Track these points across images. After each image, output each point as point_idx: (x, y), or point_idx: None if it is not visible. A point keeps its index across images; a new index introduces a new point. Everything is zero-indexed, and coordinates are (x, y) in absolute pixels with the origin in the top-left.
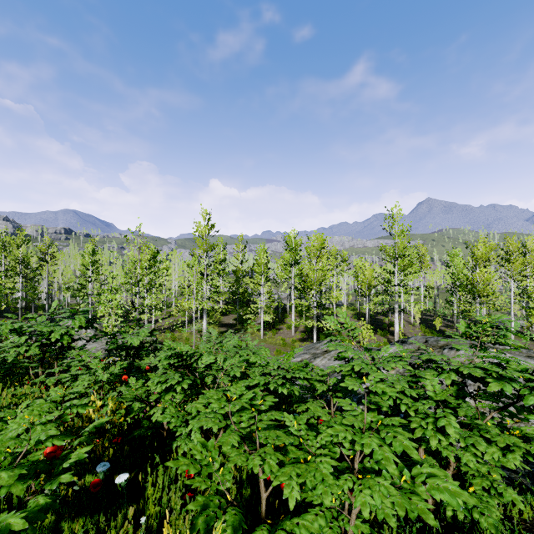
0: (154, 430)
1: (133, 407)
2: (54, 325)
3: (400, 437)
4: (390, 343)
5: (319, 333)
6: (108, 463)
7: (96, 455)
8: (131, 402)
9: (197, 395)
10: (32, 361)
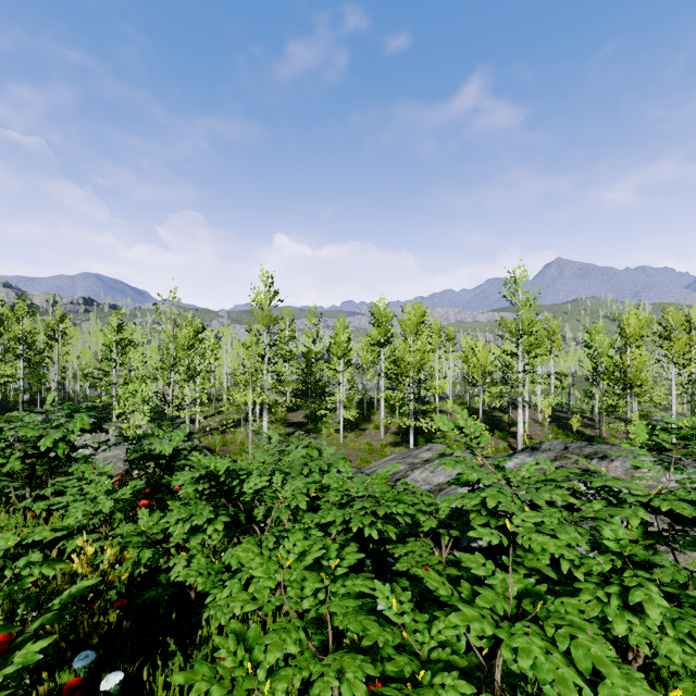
0: (176, 590)
1: (141, 558)
2: (49, 427)
3: (582, 638)
4: (511, 448)
5: (418, 435)
6: (94, 651)
7: (77, 636)
8: (138, 549)
9: (243, 533)
10: (23, 476)
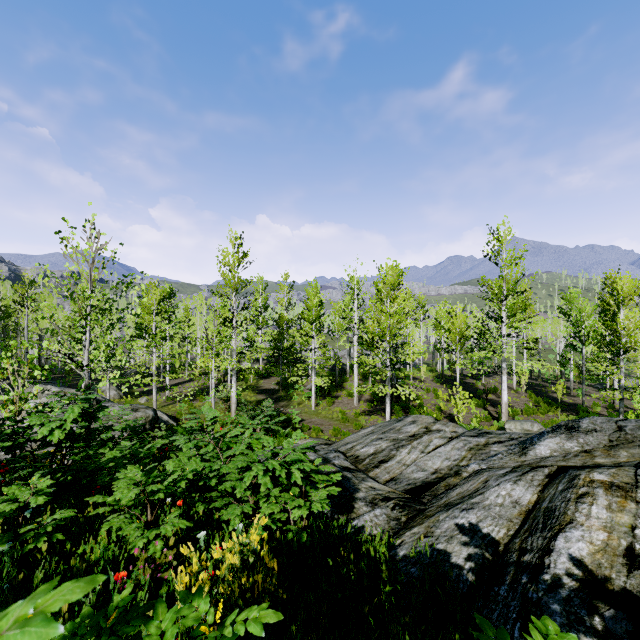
0: None
1: None
2: None
3: None
4: (492, 417)
5: (393, 403)
6: None
7: None
8: None
9: None
10: None
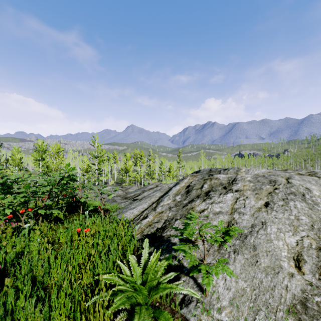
0: None
1: None
2: None
3: None
4: None
5: None
6: None
7: None
8: None
9: None
10: None
